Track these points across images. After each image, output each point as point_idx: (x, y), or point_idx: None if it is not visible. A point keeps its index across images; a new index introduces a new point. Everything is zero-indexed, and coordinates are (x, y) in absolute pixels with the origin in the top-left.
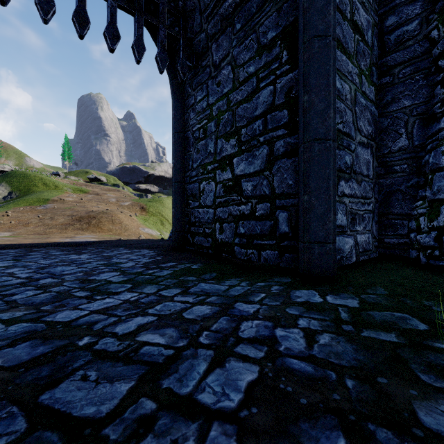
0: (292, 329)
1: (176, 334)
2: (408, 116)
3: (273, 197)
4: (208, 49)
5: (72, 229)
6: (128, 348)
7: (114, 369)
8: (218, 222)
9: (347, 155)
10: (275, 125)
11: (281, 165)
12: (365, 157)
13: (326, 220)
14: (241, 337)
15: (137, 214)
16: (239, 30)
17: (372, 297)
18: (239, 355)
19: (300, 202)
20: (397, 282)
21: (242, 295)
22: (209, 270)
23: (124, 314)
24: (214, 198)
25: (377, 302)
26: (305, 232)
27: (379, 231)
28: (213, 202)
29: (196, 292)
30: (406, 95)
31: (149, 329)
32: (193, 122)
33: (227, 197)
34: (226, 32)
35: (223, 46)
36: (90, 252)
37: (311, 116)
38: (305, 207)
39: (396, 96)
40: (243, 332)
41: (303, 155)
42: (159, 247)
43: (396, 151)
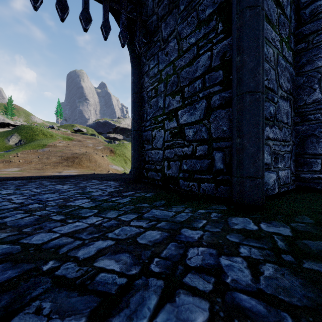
0: (235, 258)
1: (130, 260)
2: (321, 74)
3: (210, 140)
4: (158, 28)
5: (61, 166)
6: (85, 275)
7: (68, 300)
8: (166, 160)
9: (271, 106)
10: (212, 83)
11: (217, 115)
12: (285, 108)
13: (256, 158)
14: (189, 265)
15: (107, 155)
16: (183, 10)
17: (302, 226)
18: (188, 287)
19: (234, 144)
20: (319, 211)
21: (187, 221)
22: (159, 198)
23: (88, 238)
24: (163, 142)
25: (308, 231)
26: (238, 168)
27: (295, 168)
28: (162, 145)
29: (149, 217)
30: (319, 57)
31: (107, 254)
32: (147, 85)
33: (173, 141)
34: (172, 13)
35: (170, 24)
36: (71, 183)
37: (243, 73)
38: (238, 148)
39: (310, 58)
40: (190, 260)
41: (236, 106)
42: (122, 179)
43: (310, 103)
